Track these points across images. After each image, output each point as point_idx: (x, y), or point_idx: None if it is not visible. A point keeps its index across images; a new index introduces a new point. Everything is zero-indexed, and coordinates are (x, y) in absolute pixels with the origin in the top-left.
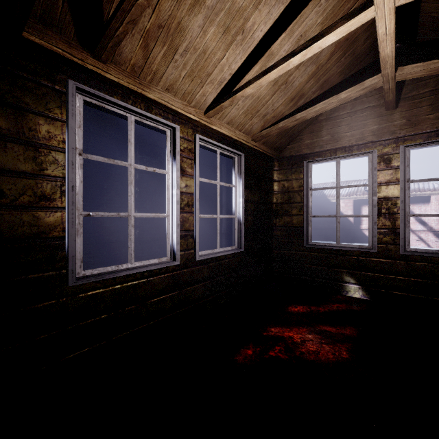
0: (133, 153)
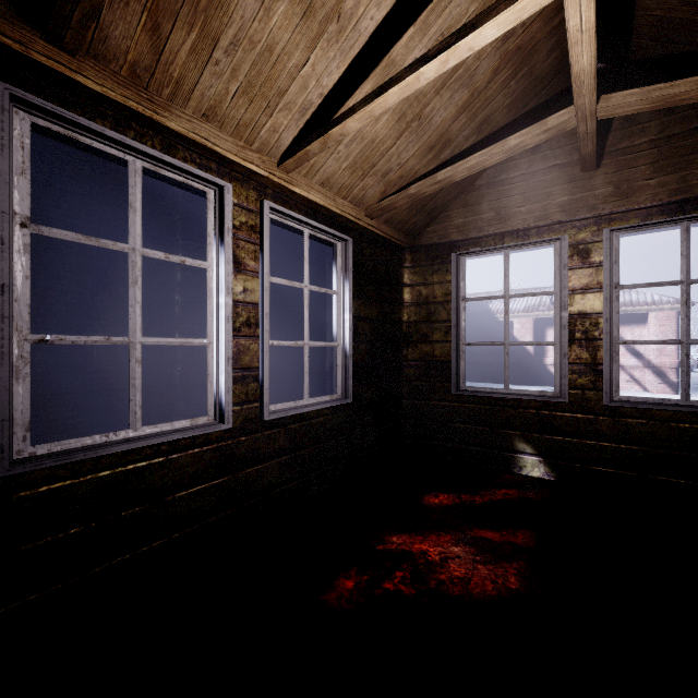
0: (139, 229)
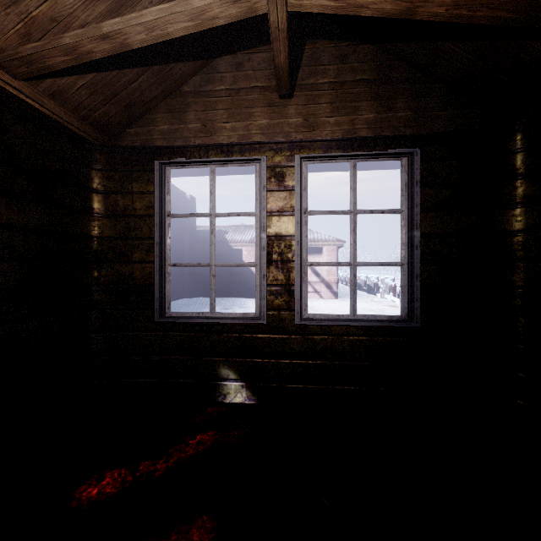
0: None
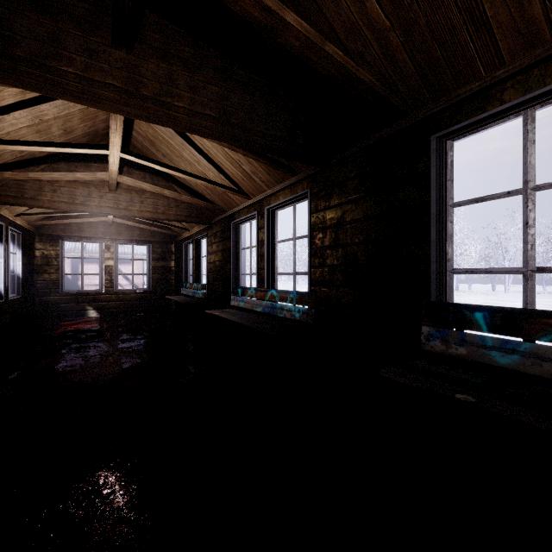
0: None
